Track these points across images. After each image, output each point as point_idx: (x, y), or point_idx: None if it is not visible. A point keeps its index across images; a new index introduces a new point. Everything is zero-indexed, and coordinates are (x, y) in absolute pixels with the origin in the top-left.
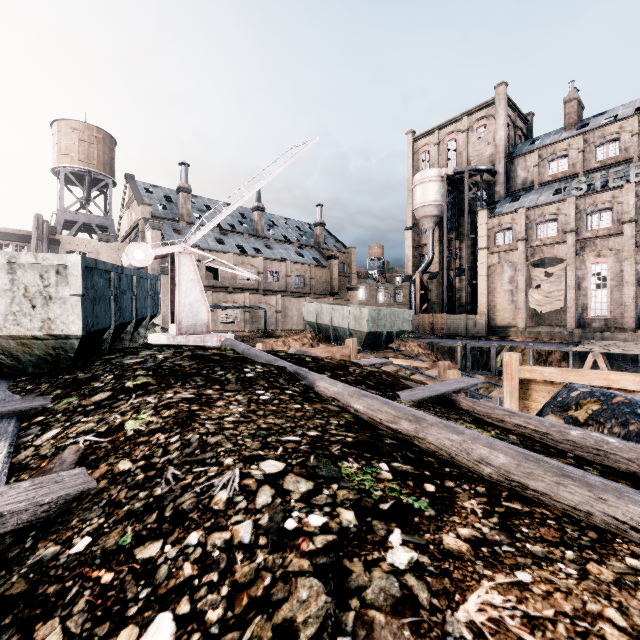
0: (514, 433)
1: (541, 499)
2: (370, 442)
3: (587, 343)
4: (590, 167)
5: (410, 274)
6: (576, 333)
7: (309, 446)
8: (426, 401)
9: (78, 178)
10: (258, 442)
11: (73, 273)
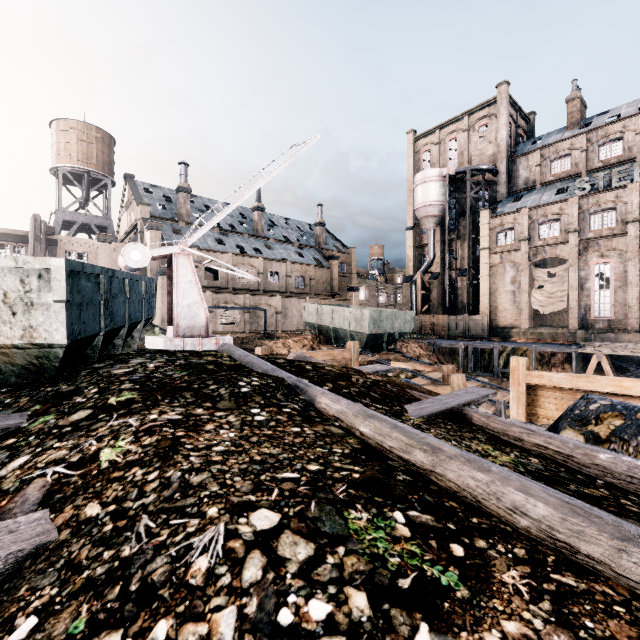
0: (534, 454)
1: (598, 568)
2: (380, 479)
3: (591, 345)
4: (593, 166)
5: (411, 274)
6: (579, 334)
7: (309, 486)
8: (436, 416)
9: (77, 178)
10: (249, 482)
11: (56, 277)
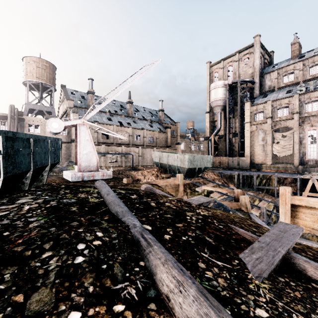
0: None
1: None
2: None
3: (308, 174)
4: (306, 78)
5: (208, 136)
6: (300, 168)
7: None
8: (273, 270)
9: (36, 87)
10: None
11: None
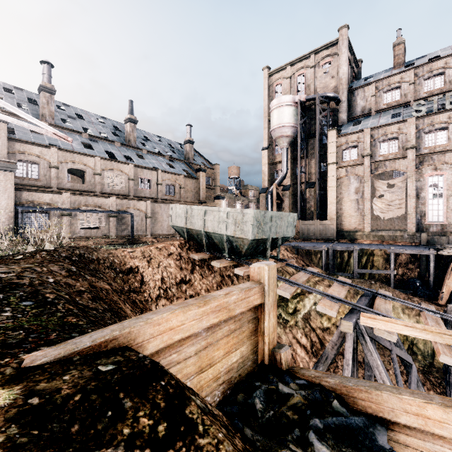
0: None
1: None
2: None
3: None
4: (419, 97)
5: (266, 187)
6: (423, 237)
7: None
8: None
9: None
10: None
11: None
